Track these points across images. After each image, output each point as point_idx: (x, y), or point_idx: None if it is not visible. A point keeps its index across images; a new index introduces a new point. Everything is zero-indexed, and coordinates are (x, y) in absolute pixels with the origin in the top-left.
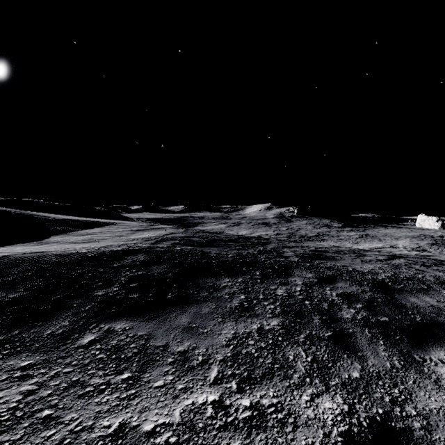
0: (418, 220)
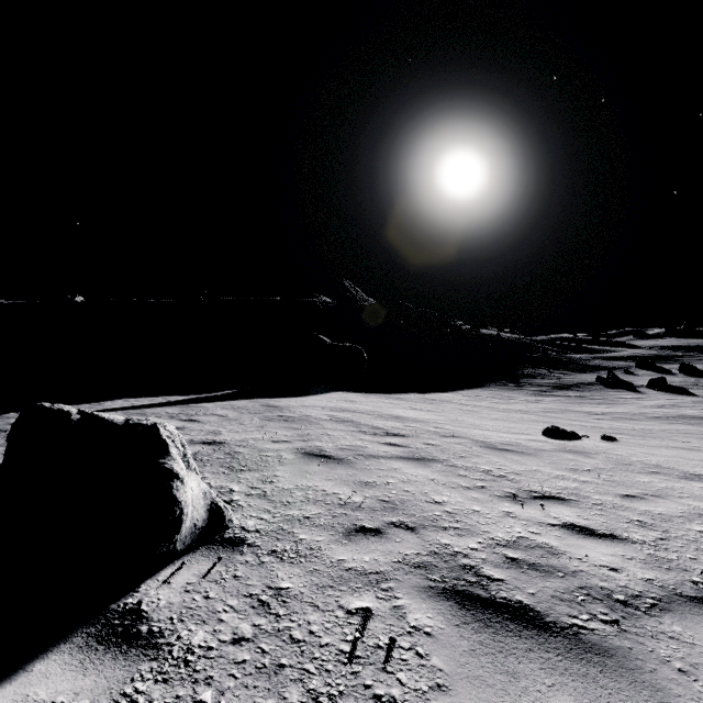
0: None
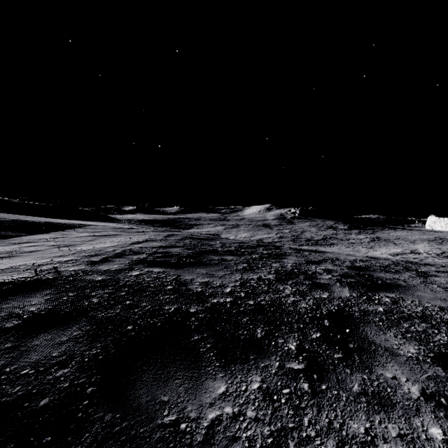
0: (429, 221)
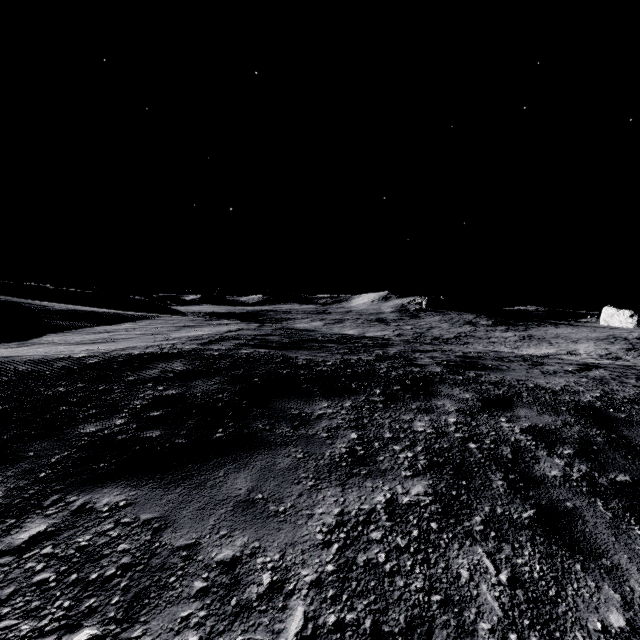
0: (604, 314)
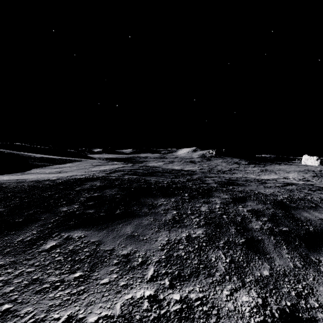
0: (303, 159)
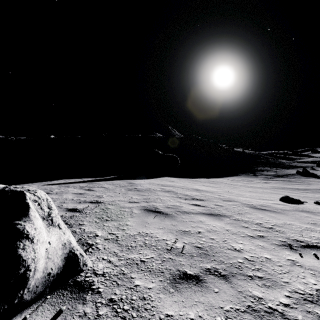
0: None
